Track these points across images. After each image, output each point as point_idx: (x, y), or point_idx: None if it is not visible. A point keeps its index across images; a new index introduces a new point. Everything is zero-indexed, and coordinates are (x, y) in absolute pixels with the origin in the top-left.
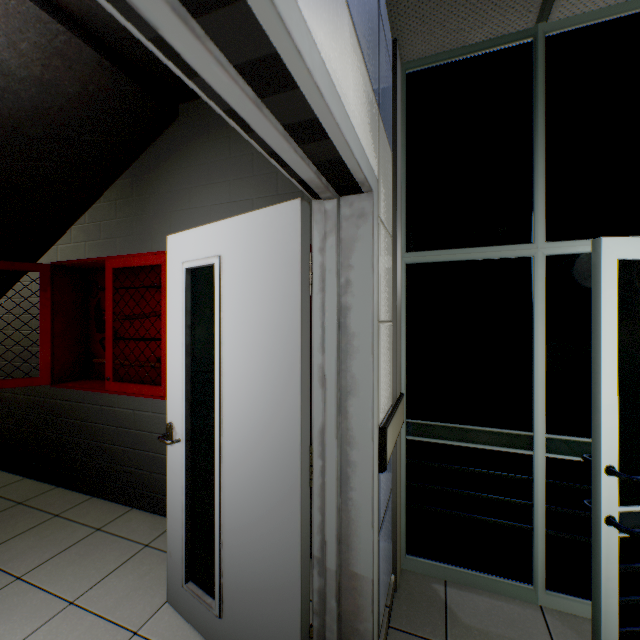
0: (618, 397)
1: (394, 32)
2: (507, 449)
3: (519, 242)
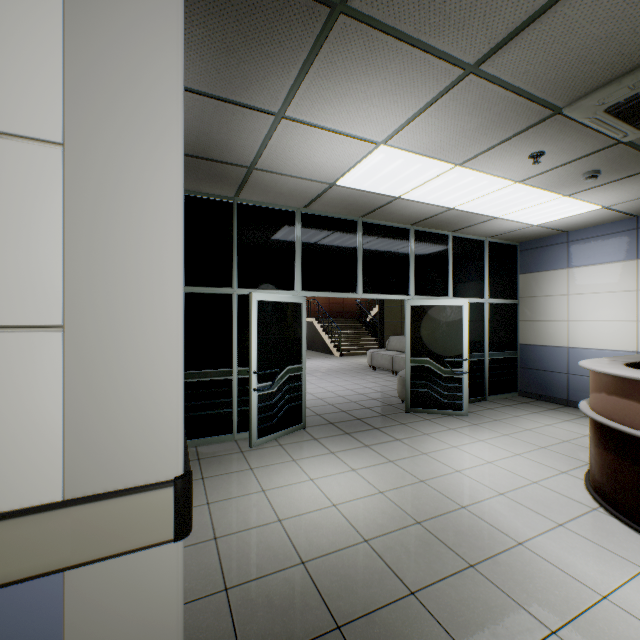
0: (257, 347)
1: None
2: (223, 378)
3: (228, 287)
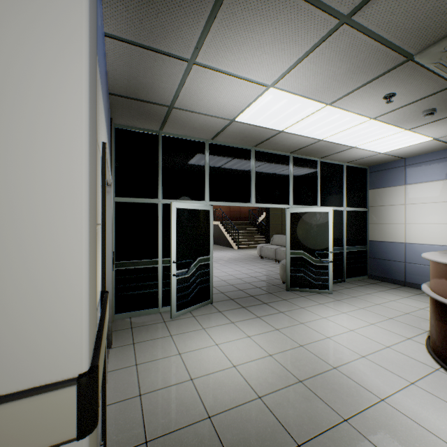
0: (176, 243)
1: (112, 117)
2: (151, 266)
3: (155, 198)
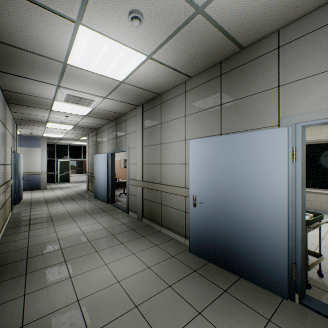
0: (59, 168)
1: None
2: (54, 173)
3: (54, 158)
